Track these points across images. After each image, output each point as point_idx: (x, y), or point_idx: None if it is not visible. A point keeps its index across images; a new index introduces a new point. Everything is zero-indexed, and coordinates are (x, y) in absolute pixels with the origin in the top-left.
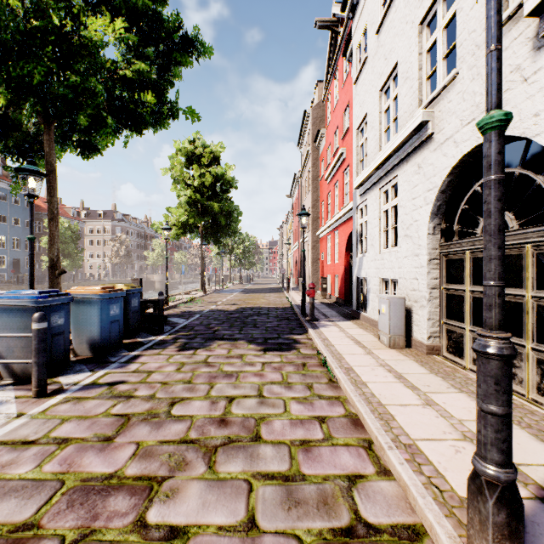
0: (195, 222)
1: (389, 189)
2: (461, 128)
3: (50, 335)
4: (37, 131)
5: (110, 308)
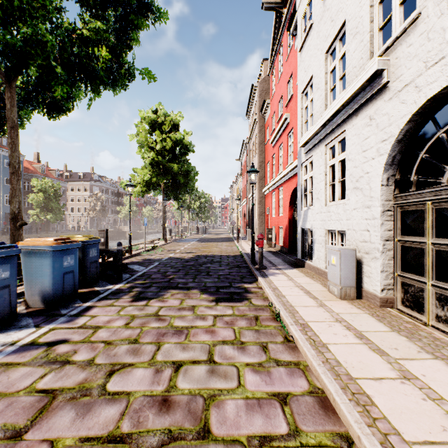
0: (158, 180)
1: (336, 145)
2: (426, 70)
3: None
4: (3, 91)
5: (63, 259)
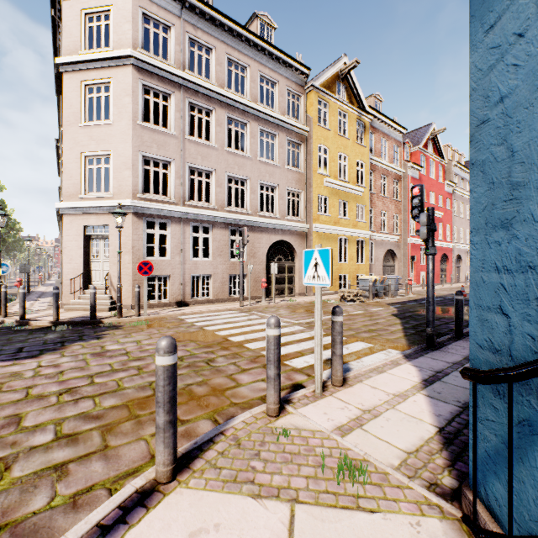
0: None
1: None
2: None
3: None
4: None
5: None
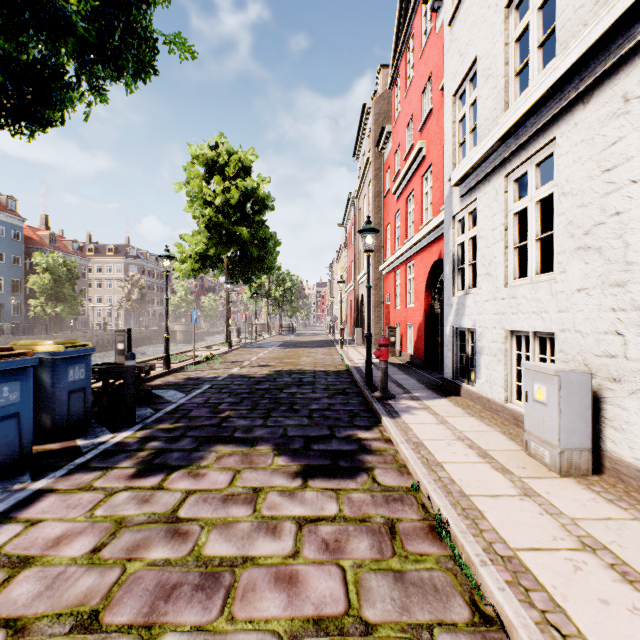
0: (217, 253)
1: (530, 172)
2: None
3: None
4: None
5: None
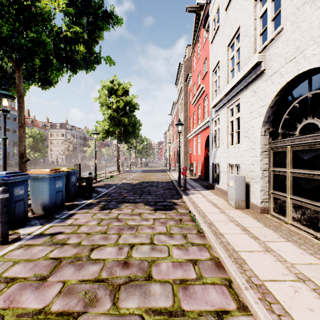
0: (114, 129)
1: (234, 108)
2: (285, 64)
3: (14, 201)
4: (13, 71)
5: (55, 183)
